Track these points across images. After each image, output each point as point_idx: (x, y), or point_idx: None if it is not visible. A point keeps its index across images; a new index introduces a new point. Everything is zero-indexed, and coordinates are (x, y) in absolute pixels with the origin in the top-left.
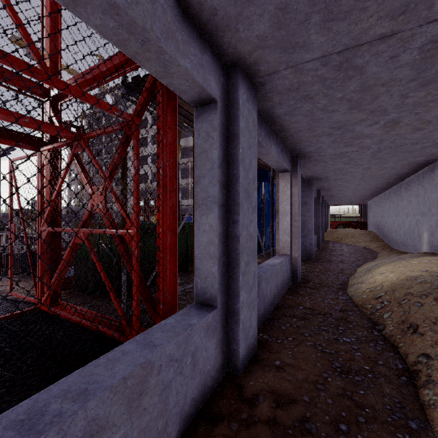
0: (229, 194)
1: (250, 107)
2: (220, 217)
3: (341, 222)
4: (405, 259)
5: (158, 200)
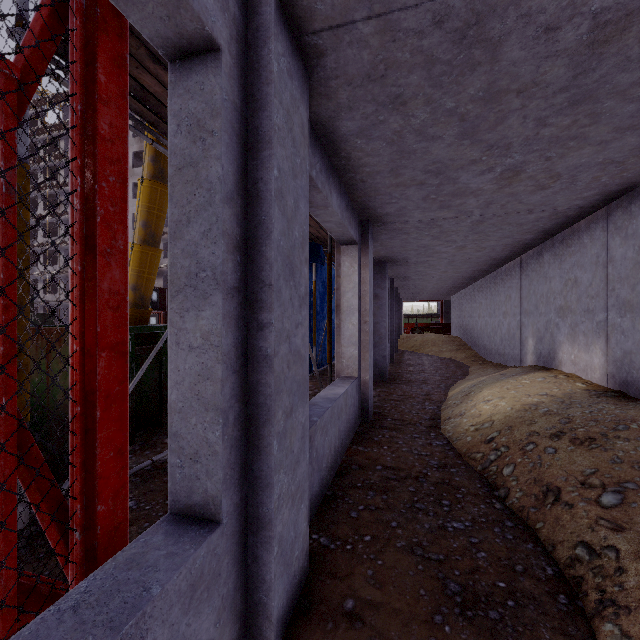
0: (251, 266)
1: (296, 93)
2: (227, 317)
3: (417, 325)
4: (512, 377)
5: (73, 275)
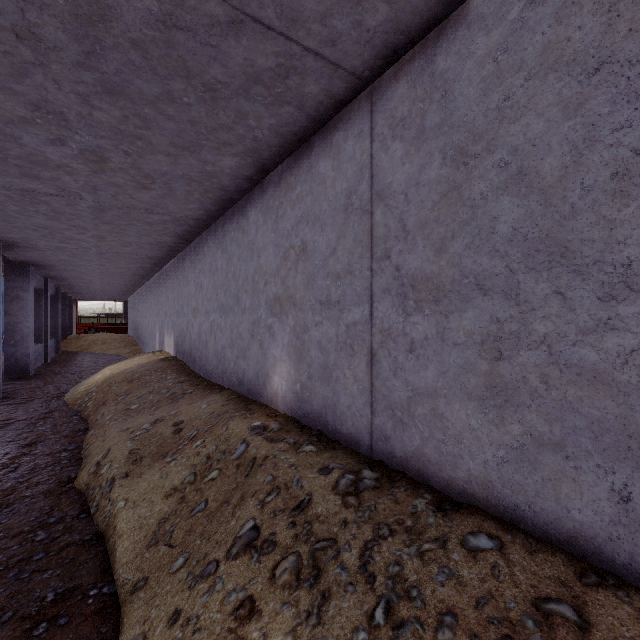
0: None
1: None
2: None
3: (94, 325)
4: (132, 358)
5: None
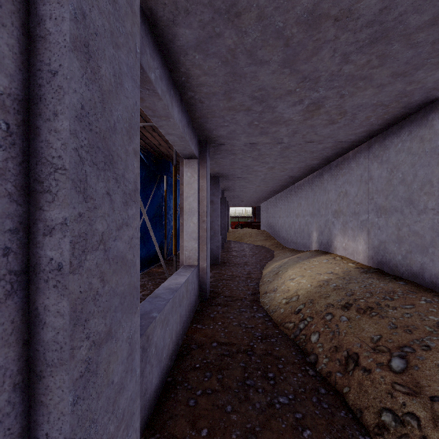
0: (34, 142)
1: None
2: None
3: (239, 223)
4: (306, 259)
5: None
